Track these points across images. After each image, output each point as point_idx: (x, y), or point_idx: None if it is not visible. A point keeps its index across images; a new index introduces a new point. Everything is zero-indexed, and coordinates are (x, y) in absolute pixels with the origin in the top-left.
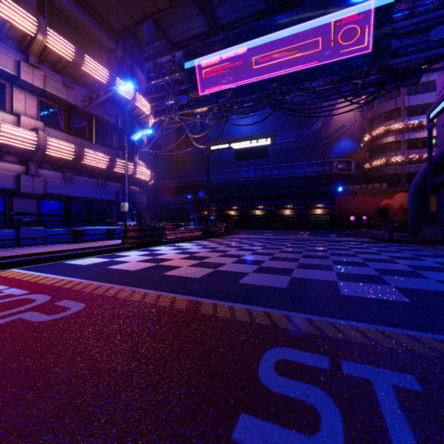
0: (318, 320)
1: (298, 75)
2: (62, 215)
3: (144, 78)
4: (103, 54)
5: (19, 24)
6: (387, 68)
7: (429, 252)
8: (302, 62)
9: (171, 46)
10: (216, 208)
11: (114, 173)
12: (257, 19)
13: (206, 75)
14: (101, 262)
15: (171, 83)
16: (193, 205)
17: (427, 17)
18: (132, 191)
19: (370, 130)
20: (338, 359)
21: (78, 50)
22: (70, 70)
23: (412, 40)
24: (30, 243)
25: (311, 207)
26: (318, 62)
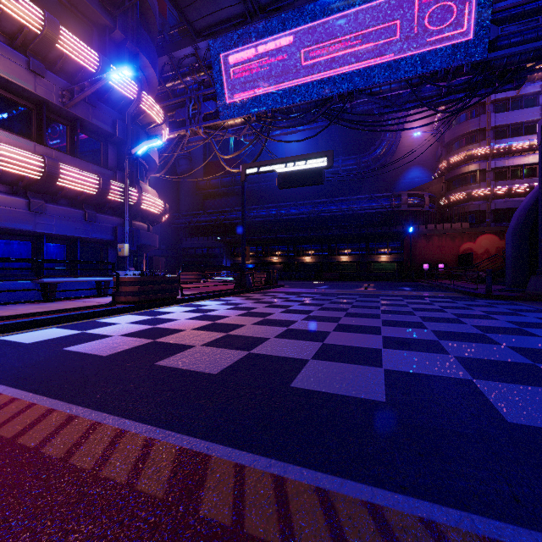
0: None
1: (364, 73)
2: (3, 260)
3: (155, 73)
4: (94, 34)
5: None
6: (483, 64)
7: None
8: (370, 55)
9: (192, 33)
10: (255, 253)
11: (108, 202)
12: None
13: (240, 74)
14: (61, 337)
15: (194, 86)
16: (225, 250)
17: None
18: (137, 228)
19: (448, 156)
20: None
21: (49, 18)
22: (38, 48)
23: (517, 27)
24: None
25: (375, 252)
26: (390, 56)
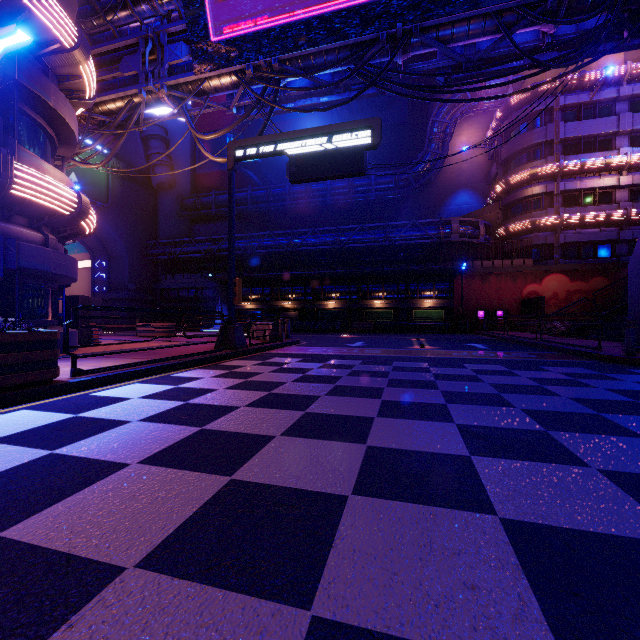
0: None
1: None
2: None
3: None
4: None
5: None
6: None
7: None
8: None
9: None
10: (261, 296)
11: None
12: None
13: None
14: None
15: (155, 23)
16: (220, 291)
17: None
18: (14, 236)
19: (506, 176)
20: None
21: None
22: None
23: None
24: None
25: (417, 295)
26: None
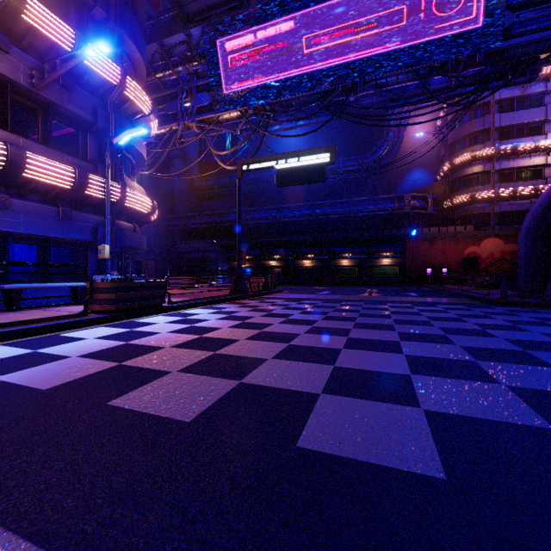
0: None
1: (369, 63)
2: None
3: (142, 59)
4: (71, 10)
5: None
6: (497, 53)
7: None
8: (376, 43)
9: (184, 17)
10: (252, 257)
11: (87, 198)
12: None
13: (236, 63)
14: (1, 360)
15: (187, 77)
16: (221, 253)
17: None
18: (122, 228)
19: (451, 158)
20: None
21: None
22: (1, 18)
23: (534, 13)
24: None
25: (376, 256)
26: (398, 44)
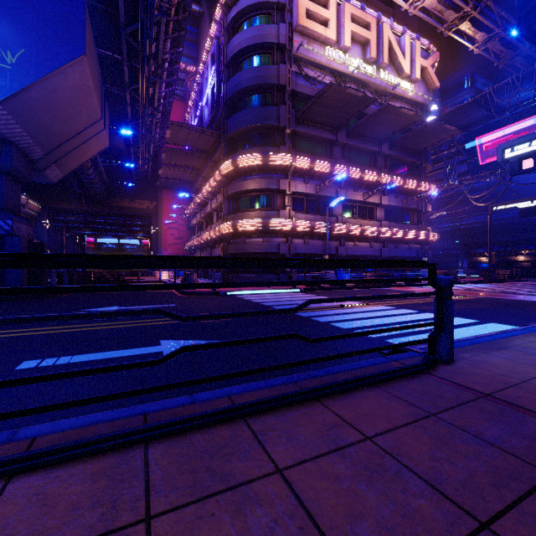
0: None
1: None
2: None
3: (431, 167)
4: (408, 167)
5: (384, 182)
6: None
7: None
8: None
9: None
10: (495, 253)
11: (416, 240)
12: None
13: (487, 148)
14: None
15: (449, 155)
16: (461, 251)
17: None
18: (425, 249)
19: None
20: None
21: (404, 179)
22: (398, 189)
23: None
24: None
25: None
26: None
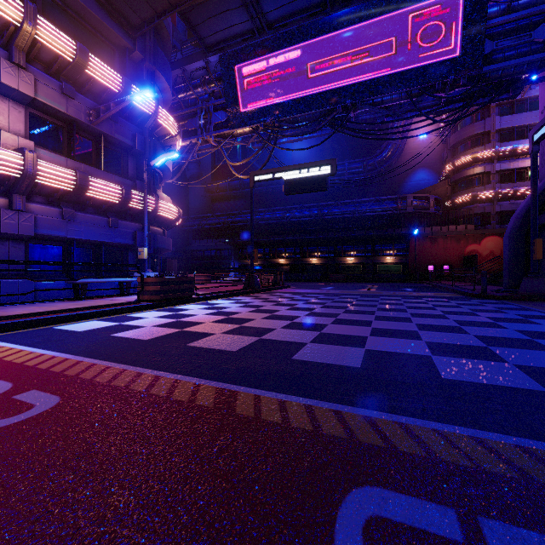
0: (418, 426)
1: (366, 85)
2: (53, 263)
3: (170, 88)
4: (115, 55)
5: None
6: (479, 77)
7: (538, 312)
8: (371, 69)
9: (204, 48)
10: (262, 255)
11: (129, 210)
12: (313, 14)
13: (249, 86)
14: (104, 327)
15: (205, 97)
16: (233, 252)
17: (530, 12)
18: (154, 232)
19: (453, 159)
20: (473, 514)
21: (80, 48)
22: (70, 73)
23: (511, 41)
24: (14, 300)
25: (380, 253)
26: (391, 69)
